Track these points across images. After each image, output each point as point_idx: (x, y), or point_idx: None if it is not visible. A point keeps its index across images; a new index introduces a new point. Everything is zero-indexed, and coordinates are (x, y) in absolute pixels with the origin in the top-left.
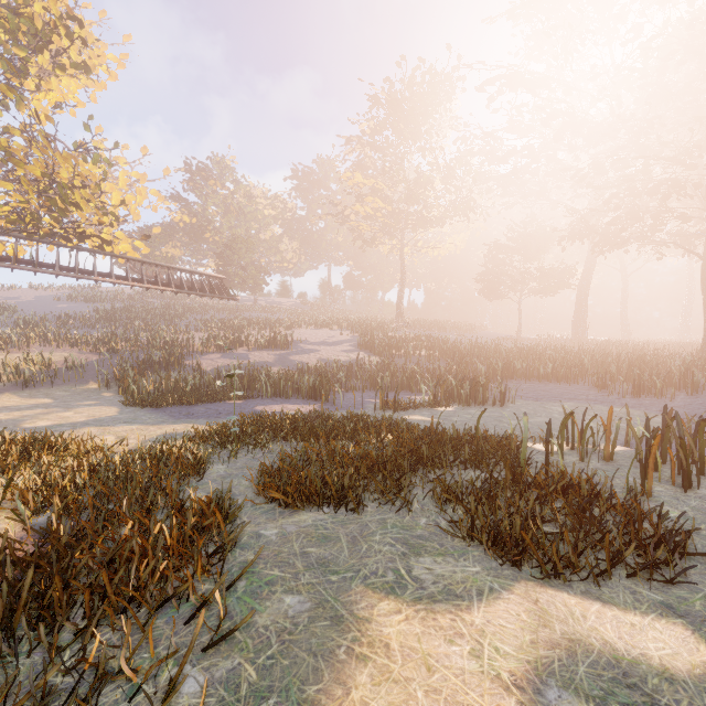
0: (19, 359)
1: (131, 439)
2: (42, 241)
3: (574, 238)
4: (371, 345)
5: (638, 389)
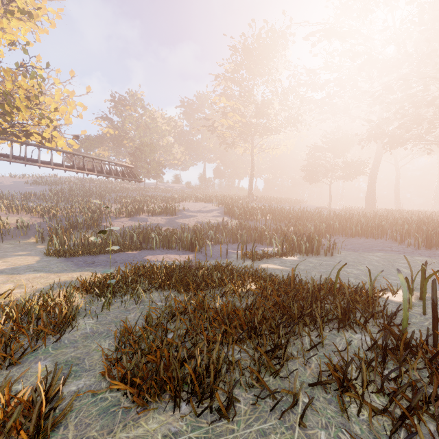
0: None
1: (26, 287)
2: None
3: (370, 140)
4: (232, 212)
5: (430, 243)
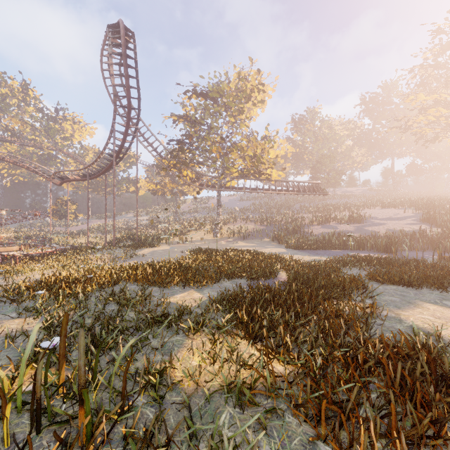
0: (237, 227)
1: (302, 259)
2: (245, 178)
3: None
4: (432, 220)
5: None
